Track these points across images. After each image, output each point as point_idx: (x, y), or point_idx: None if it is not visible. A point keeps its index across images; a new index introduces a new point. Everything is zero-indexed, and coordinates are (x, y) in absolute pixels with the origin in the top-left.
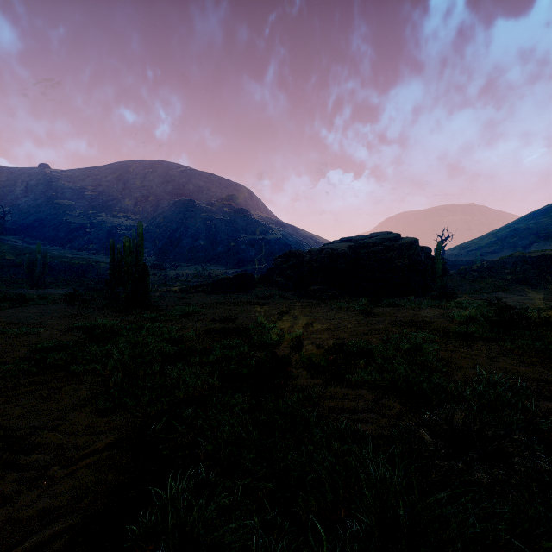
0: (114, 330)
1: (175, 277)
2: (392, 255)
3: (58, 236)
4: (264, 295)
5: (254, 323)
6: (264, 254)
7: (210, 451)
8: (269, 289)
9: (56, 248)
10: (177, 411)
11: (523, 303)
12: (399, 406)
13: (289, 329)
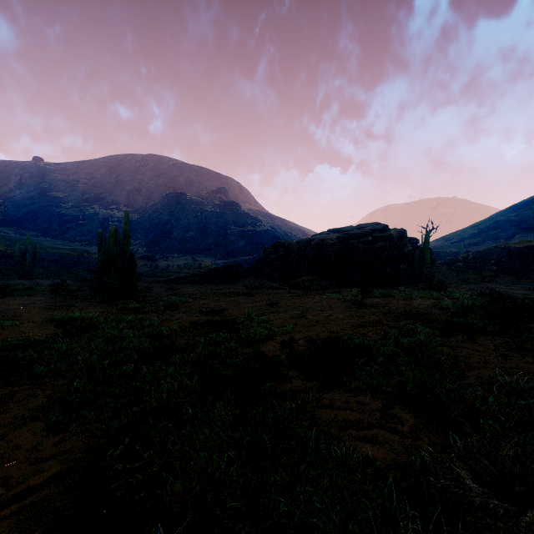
0: (93, 323)
1: (166, 268)
2: (380, 246)
3: (50, 228)
4: (253, 285)
5: (242, 315)
6: (253, 245)
7: (179, 491)
8: (258, 279)
9: (49, 240)
10: (143, 429)
11: (512, 293)
12: (412, 419)
13: (278, 322)
